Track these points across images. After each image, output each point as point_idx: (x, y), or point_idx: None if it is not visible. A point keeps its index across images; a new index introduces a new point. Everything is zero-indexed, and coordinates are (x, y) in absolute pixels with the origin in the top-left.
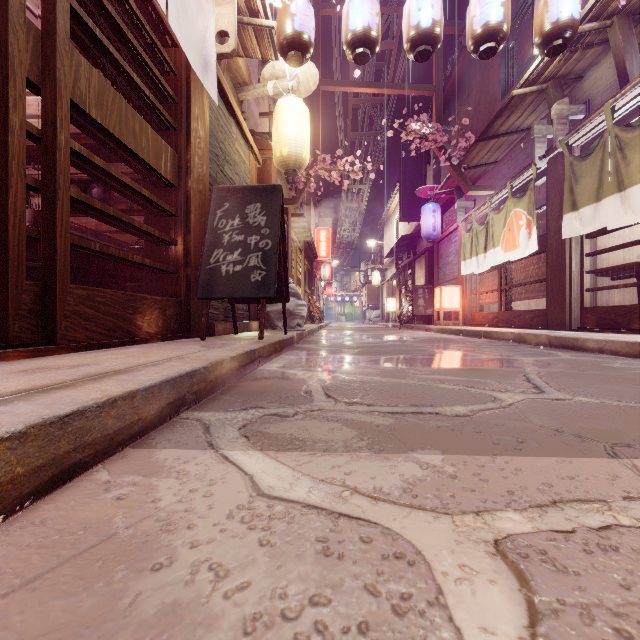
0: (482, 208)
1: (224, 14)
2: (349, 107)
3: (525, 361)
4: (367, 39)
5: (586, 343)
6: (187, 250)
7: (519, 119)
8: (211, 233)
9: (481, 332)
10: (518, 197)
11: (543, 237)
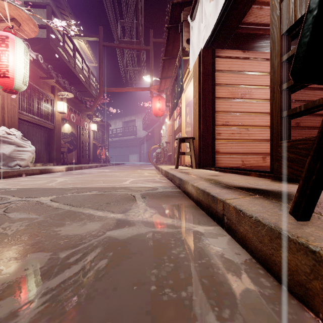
0: None
1: None
2: None
3: None
4: None
5: None
6: None
7: None
8: None
9: None
10: None
11: None
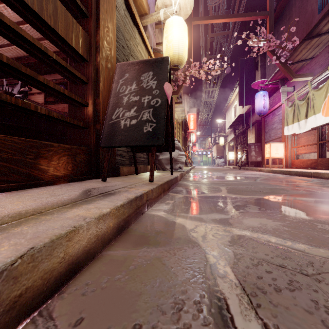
0: (302, 89)
1: None
2: (208, 39)
3: None
4: None
5: None
6: (96, 110)
7: None
8: (114, 96)
9: (310, 173)
10: None
11: None
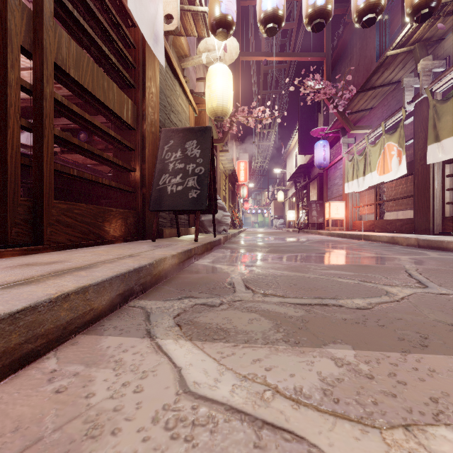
0: (361, 143)
1: (170, 2)
2: (261, 72)
3: (402, 259)
4: (275, 16)
5: (450, 245)
6: (143, 175)
7: (391, 74)
8: (160, 163)
9: (361, 235)
10: (390, 133)
11: (410, 163)
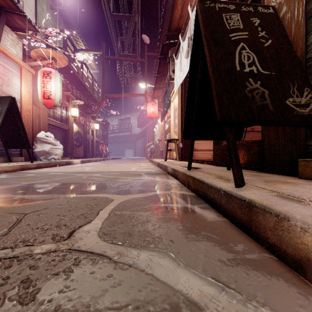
0: None
1: None
2: None
3: None
4: None
5: None
6: None
7: None
8: None
9: None
10: None
11: None
